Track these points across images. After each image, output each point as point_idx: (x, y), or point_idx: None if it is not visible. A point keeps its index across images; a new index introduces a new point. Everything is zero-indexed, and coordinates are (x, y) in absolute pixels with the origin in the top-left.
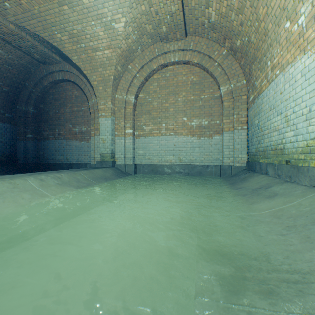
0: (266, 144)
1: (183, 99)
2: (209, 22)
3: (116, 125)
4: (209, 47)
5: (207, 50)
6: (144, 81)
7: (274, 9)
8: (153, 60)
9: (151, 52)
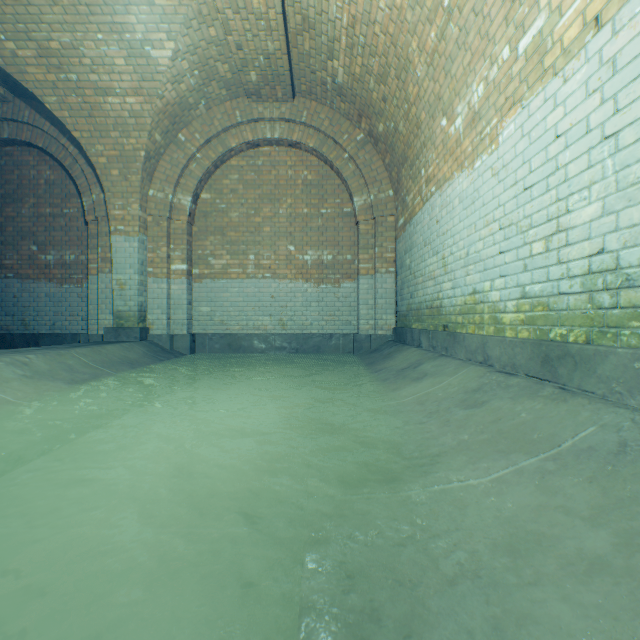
0: (420, 299)
1: (289, 211)
2: (334, 83)
3: (152, 254)
4: (335, 124)
5: (331, 129)
6: (212, 169)
7: (427, 93)
8: (231, 131)
9: (227, 115)
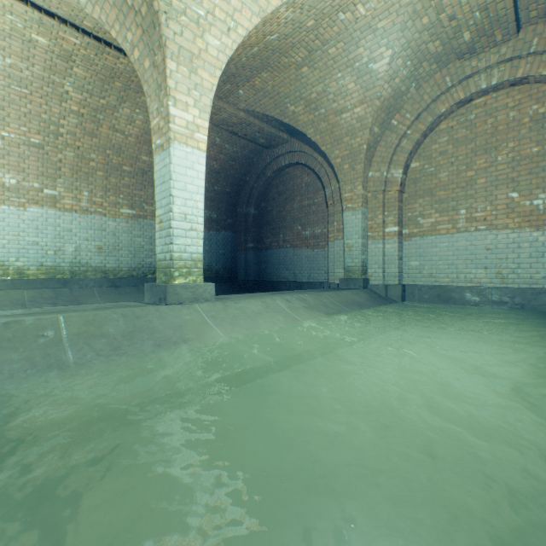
0: None
1: (509, 156)
2: None
3: (370, 221)
4: None
5: None
6: (420, 140)
7: None
8: (440, 98)
9: (435, 86)
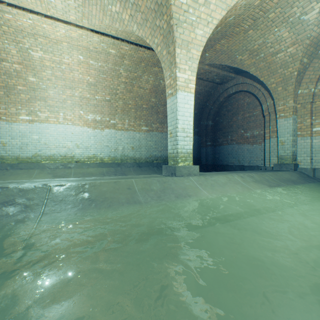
0: None
1: None
2: None
3: (299, 124)
4: None
5: None
6: None
7: None
8: None
9: None
